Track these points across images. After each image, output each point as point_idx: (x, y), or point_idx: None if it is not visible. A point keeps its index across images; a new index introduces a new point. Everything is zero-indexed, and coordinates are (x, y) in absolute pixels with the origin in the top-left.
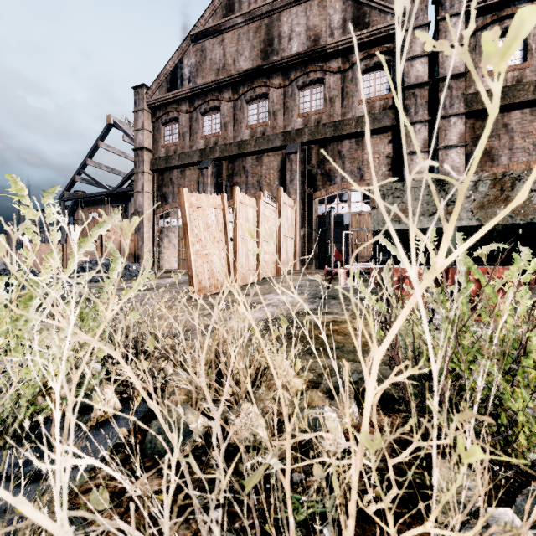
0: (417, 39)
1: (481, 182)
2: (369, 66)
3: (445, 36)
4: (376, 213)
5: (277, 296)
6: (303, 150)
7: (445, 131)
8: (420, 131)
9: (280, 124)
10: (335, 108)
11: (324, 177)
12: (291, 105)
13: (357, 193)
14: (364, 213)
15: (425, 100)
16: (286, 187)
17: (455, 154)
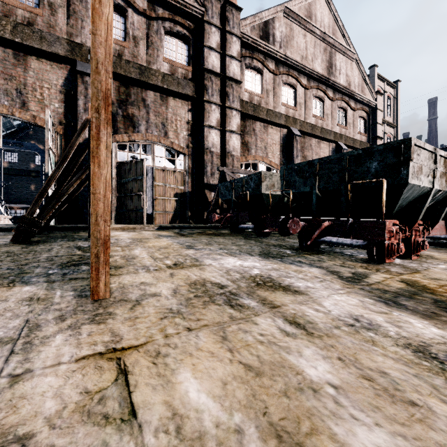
0: (213, 35)
1: (442, 158)
2: (173, 30)
3: (230, 47)
4: (411, 165)
5: (223, 261)
6: None
7: (230, 119)
8: (215, 112)
9: (63, 27)
10: (139, 50)
11: (126, 121)
12: (81, 13)
13: (161, 148)
14: (167, 170)
15: (218, 88)
16: (77, 114)
17: (235, 138)
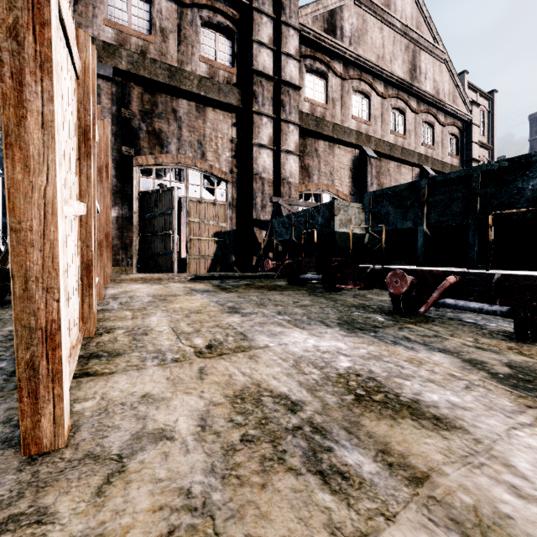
0: (264, 27)
1: None
2: (213, 21)
3: (286, 42)
4: None
5: (286, 339)
6: (117, 82)
7: (286, 136)
8: (267, 126)
9: None
10: (169, 46)
11: (152, 138)
12: None
13: (196, 174)
14: (205, 202)
15: (270, 96)
16: None
17: (293, 161)
